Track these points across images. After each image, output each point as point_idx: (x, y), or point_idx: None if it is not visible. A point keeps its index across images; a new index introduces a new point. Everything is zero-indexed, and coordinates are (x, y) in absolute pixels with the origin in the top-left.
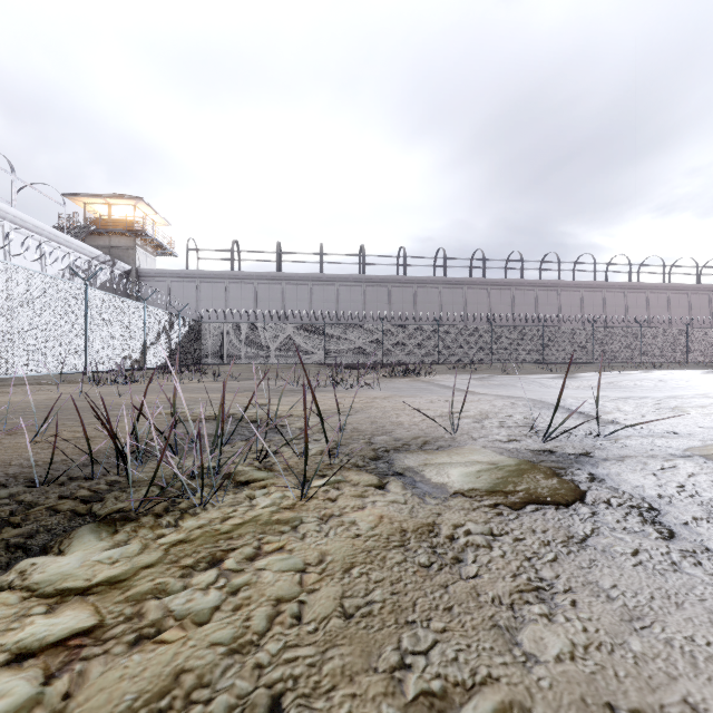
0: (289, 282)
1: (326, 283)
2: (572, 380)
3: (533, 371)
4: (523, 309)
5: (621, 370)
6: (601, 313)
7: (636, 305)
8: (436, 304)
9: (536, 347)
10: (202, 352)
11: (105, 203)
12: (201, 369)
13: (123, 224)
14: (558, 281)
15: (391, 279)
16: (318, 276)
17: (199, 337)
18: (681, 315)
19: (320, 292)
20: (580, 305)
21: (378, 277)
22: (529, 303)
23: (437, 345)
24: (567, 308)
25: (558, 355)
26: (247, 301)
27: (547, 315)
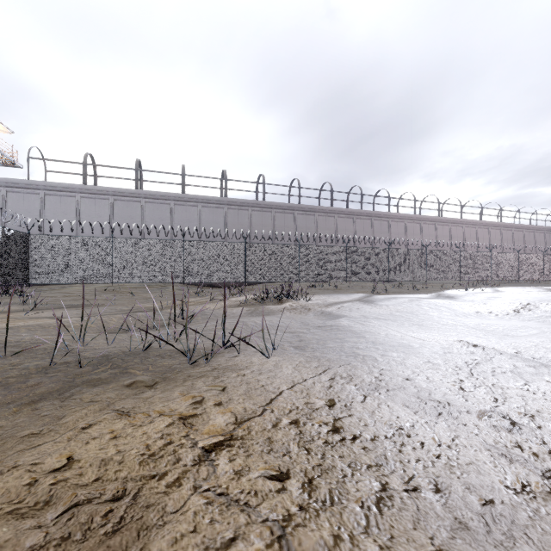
0: (149, 200)
1: (189, 203)
2: (462, 301)
3: (391, 289)
4: (362, 235)
5: (463, 287)
6: (419, 240)
7: (443, 235)
8: (291, 228)
9: (383, 266)
10: (29, 270)
11: None
12: (15, 291)
13: None
14: (389, 213)
15: (252, 203)
16: (179, 196)
17: (25, 251)
18: (471, 244)
19: (182, 212)
20: (405, 234)
21: (239, 201)
22: (367, 230)
23: (298, 264)
24: (395, 235)
25: (400, 274)
26: (102, 217)
27: (392, 239)
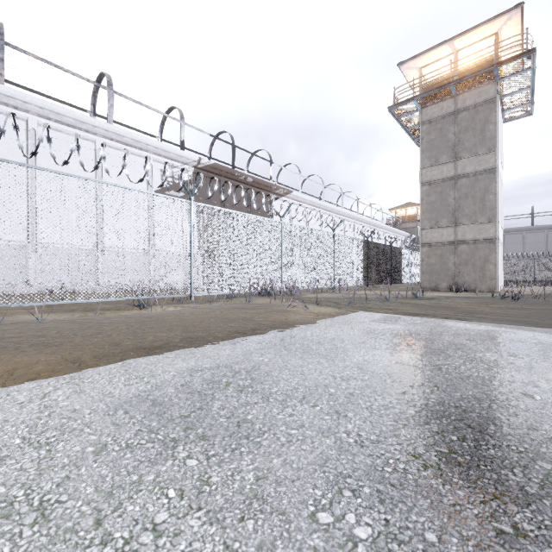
0: (506, 233)
1: (536, 231)
2: None
3: None
4: None
5: None
6: None
7: None
8: None
9: None
10: None
11: (403, 209)
12: None
13: (411, 217)
14: None
15: None
16: (529, 228)
17: None
18: None
19: (531, 237)
20: None
21: None
22: None
23: None
24: None
25: None
26: None
27: None
